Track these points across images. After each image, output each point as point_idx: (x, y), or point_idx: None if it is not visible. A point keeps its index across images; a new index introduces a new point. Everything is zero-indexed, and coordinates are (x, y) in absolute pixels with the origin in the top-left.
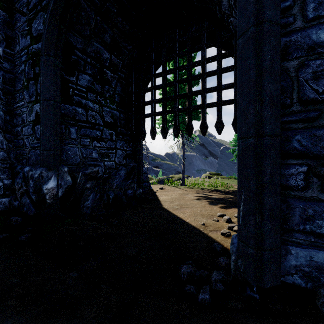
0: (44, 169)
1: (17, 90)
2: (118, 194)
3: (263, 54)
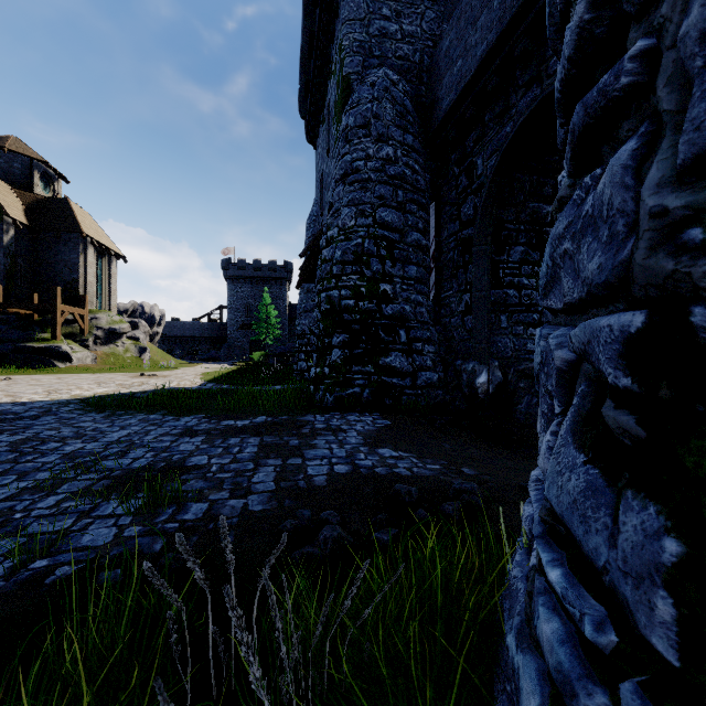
0: (476, 363)
1: (446, 279)
2: None
3: None
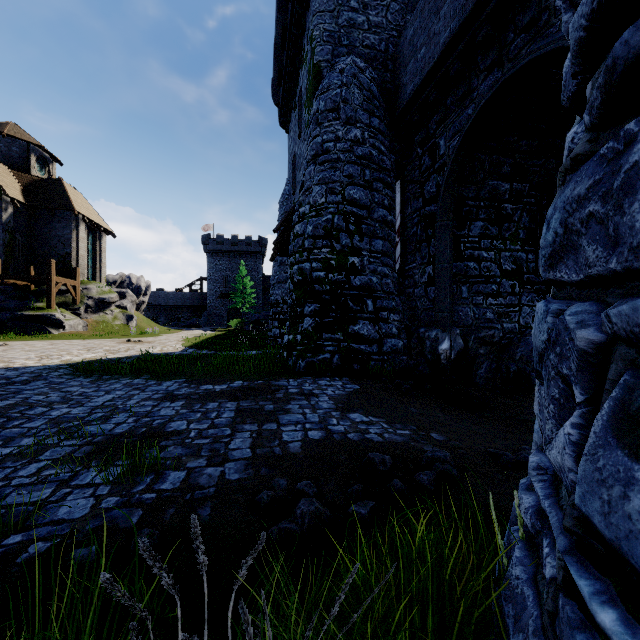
0: (439, 330)
1: (409, 252)
2: (523, 369)
3: None
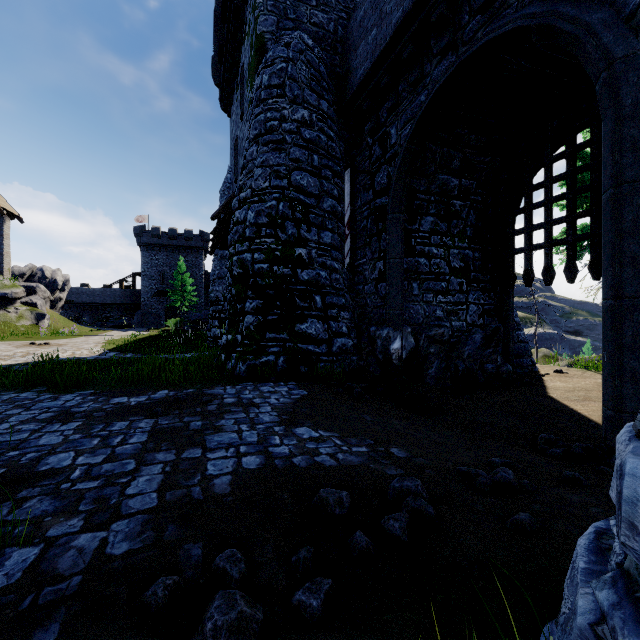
0: (391, 329)
1: (359, 247)
2: (471, 367)
3: (622, 217)
